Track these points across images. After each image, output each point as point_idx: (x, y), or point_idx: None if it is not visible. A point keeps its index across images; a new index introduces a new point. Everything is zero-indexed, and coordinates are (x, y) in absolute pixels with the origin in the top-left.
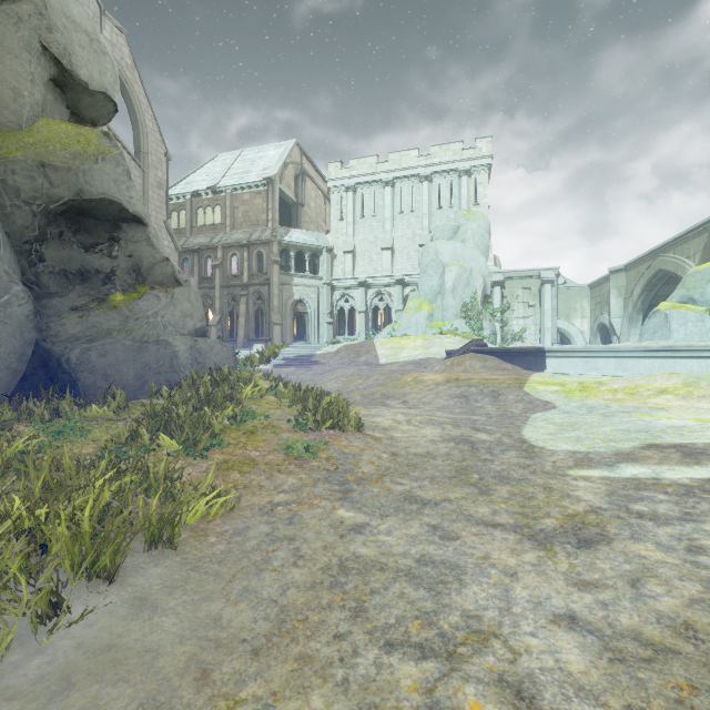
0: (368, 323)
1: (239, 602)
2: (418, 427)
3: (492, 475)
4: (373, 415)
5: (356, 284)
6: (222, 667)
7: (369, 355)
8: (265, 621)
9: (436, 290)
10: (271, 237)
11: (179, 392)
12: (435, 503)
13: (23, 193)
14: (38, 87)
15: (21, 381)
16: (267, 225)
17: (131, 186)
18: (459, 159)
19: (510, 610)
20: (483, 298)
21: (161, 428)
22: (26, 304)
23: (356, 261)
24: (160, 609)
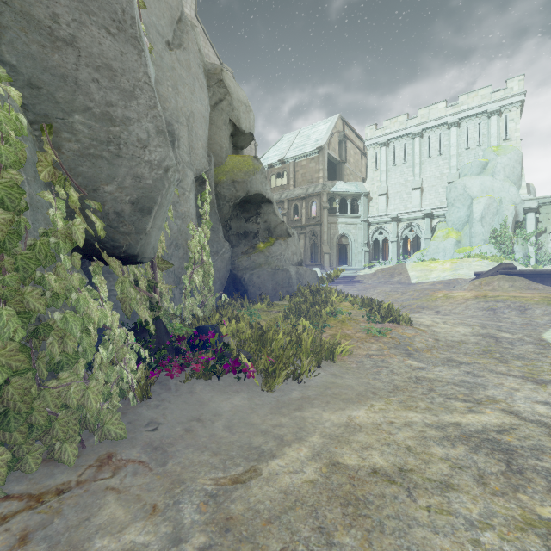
0: (399, 250)
1: (374, 381)
2: (452, 326)
3: (510, 355)
4: (416, 317)
5: (389, 219)
6: (379, 393)
7: (402, 276)
8: (389, 386)
9: (464, 219)
10: (322, 190)
11: (298, 297)
12: (468, 363)
13: (226, 197)
14: (227, 141)
15: (224, 290)
16: (319, 181)
17: (266, 183)
18: (488, 102)
19: (512, 397)
20: (514, 224)
21: (296, 316)
22: (229, 252)
23: (389, 201)
24: (343, 377)
